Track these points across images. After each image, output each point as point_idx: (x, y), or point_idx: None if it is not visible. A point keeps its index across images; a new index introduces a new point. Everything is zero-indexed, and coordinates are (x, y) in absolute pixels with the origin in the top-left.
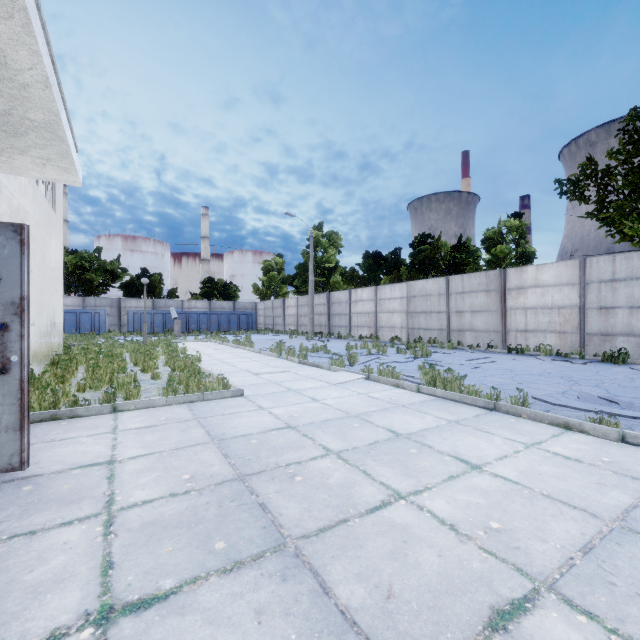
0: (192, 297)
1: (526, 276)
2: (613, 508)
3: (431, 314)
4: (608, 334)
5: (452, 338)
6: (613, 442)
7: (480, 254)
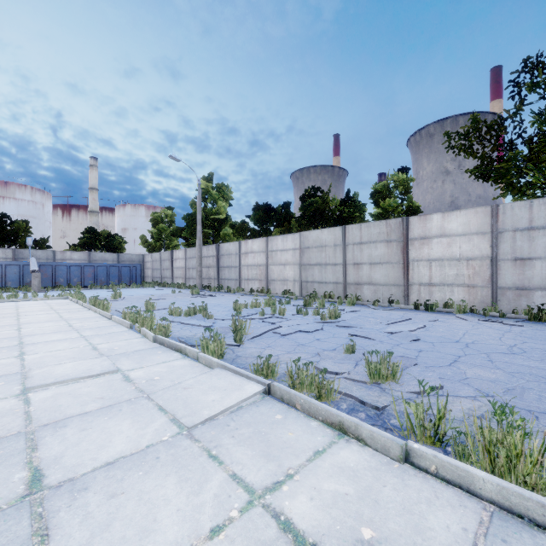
0: (70, 248)
1: (431, 225)
2: None
3: (326, 266)
4: (524, 288)
5: (349, 292)
6: None
7: (365, 209)
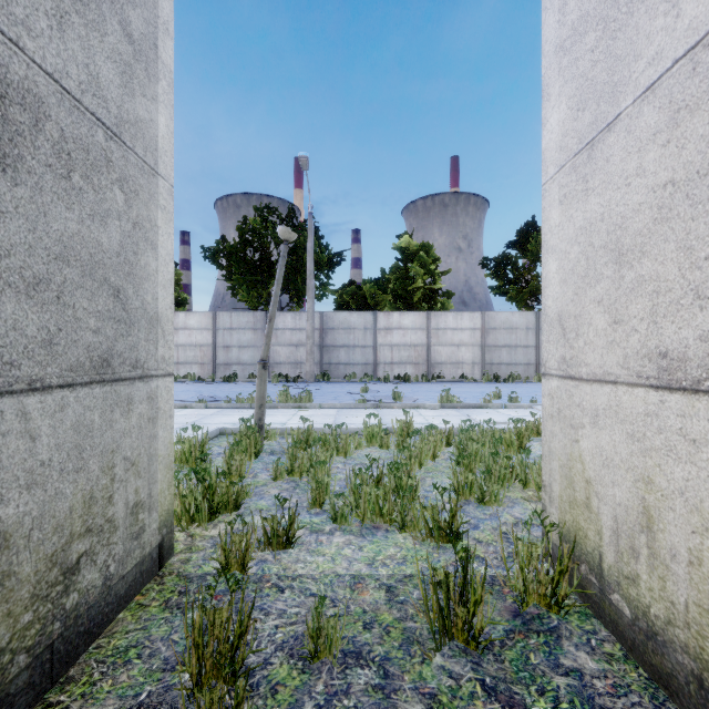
0: None
1: (178, 320)
2: (191, 421)
3: None
4: (229, 364)
5: None
6: (203, 409)
7: None
